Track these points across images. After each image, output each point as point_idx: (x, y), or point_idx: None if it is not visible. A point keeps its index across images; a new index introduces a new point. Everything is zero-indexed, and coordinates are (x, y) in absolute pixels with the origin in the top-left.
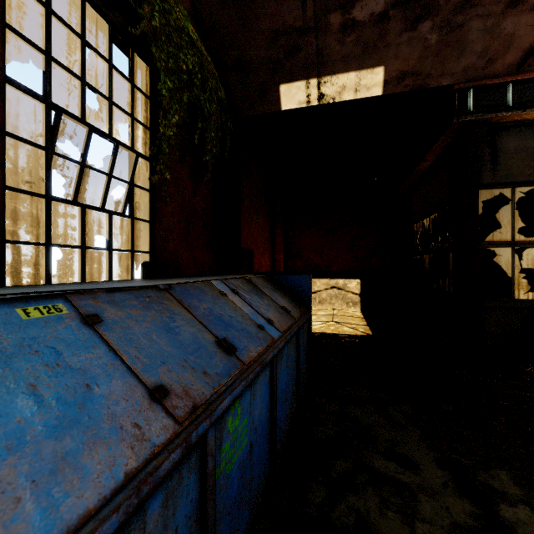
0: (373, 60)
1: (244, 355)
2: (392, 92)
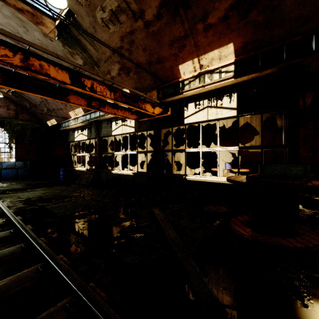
0: (52, 118)
1: None
2: (58, 123)
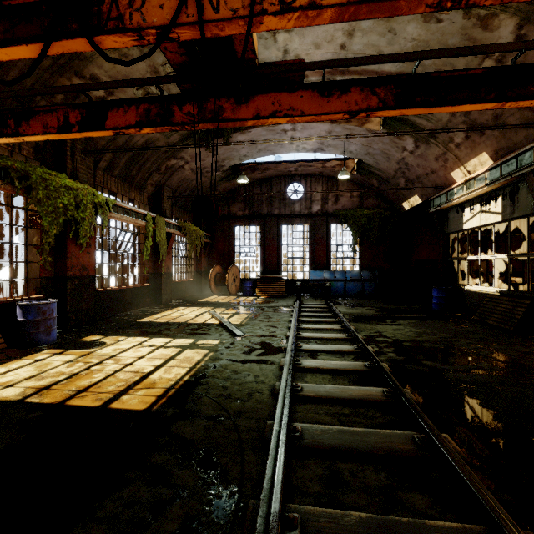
0: (413, 194)
1: (336, 278)
2: (423, 200)
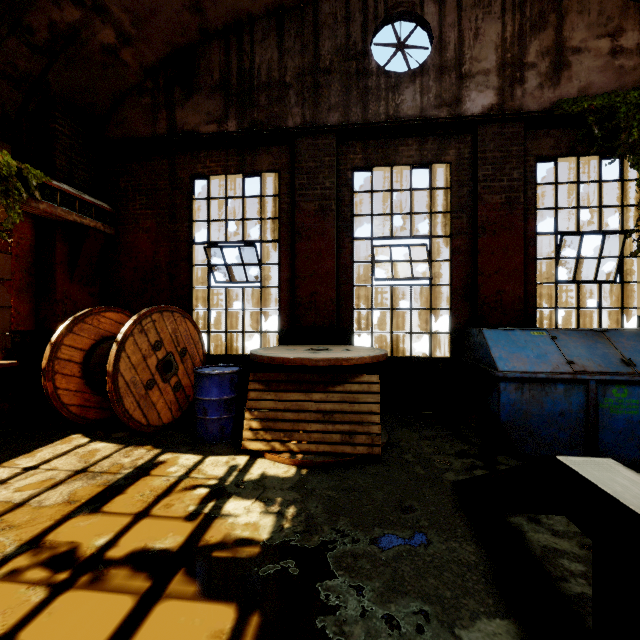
0: None
1: None
2: None
